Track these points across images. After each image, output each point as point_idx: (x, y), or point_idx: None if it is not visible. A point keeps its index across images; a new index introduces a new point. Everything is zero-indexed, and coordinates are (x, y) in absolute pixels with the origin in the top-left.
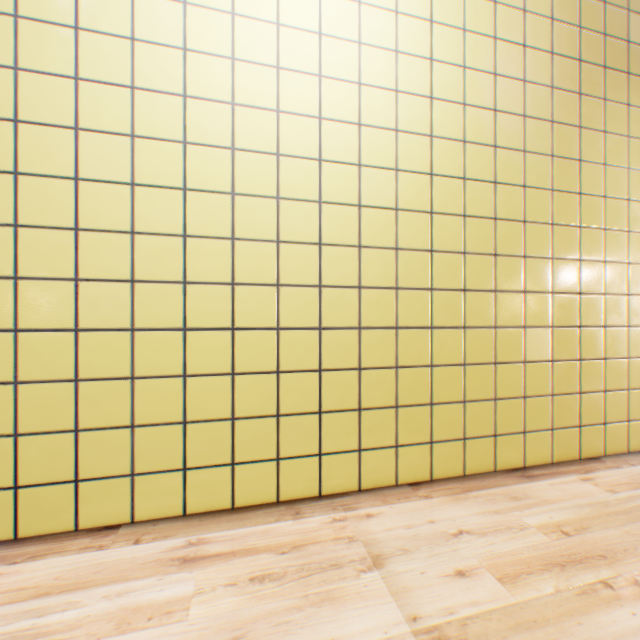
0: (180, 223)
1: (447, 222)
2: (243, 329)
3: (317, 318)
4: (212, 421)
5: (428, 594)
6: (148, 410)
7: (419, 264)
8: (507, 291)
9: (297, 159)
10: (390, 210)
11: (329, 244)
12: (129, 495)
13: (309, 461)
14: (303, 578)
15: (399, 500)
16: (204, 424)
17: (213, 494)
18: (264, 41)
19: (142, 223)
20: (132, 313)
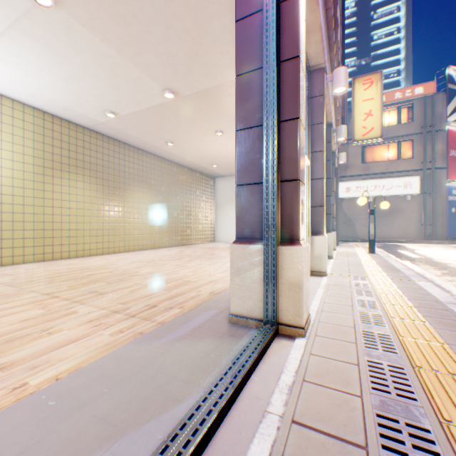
0: None
1: None
2: None
3: None
4: None
5: None
6: None
7: None
8: (20, 221)
9: None
10: None
11: None
12: None
13: None
14: None
15: None
16: None
17: None
18: None
19: None
20: None
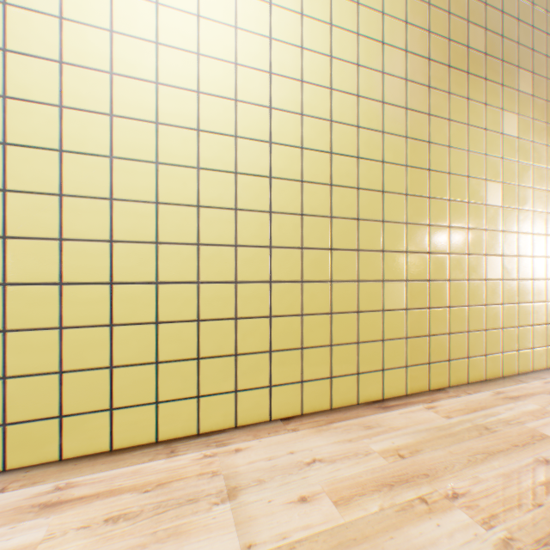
0: (56, 183)
1: (316, 190)
2: (122, 283)
3: (196, 273)
4: (90, 370)
5: (269, 521)
6: (22, 361)
7: (291, 226)
8: (369, 250)
9: (176, 128)
10: (265, 178)
11: (207, 206)
12: (1, 444)
13: (188, 403)
14: (157, 515)
15: (269, 434)
16: (82, 373)
17: (91, 438)
18: (143, 17)
19: (15, 181)
20: (4, 268)
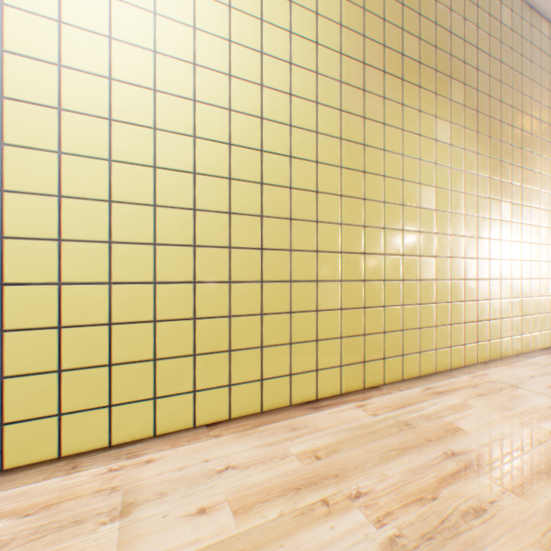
0: None
1: (246, 188)
2: (16, 284)
3: (107, 273)
4: None
5: (156, 539)
6: None
7: (218, 224)
8: (302, 250)
9: (84, 116)
10: (188, 173)
11: (121, 202)
12: None
13: (98, 413)
14: (30, 542)
15: (189, 442)
16: None
17: None
18: None
19: None
20: None
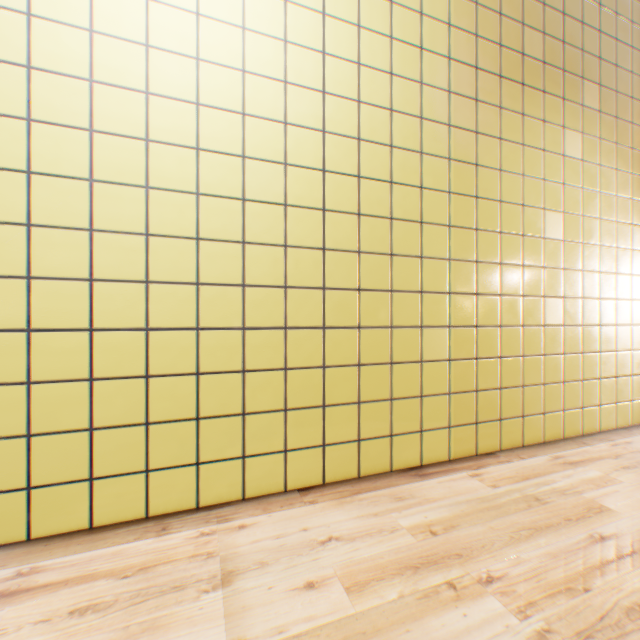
0: (23, 210)
1: (341, 220)
2: (105, 330)
3: (195, 318)
4: (65, 433)
5: (265, 612)
6: None
7: (311, 262)
8: (404, 291)
9: (171, 146)
10: (279, 205)
11: (209, 239)
12: None
13: (185, 471)
14: (134, 606)
15: (282, 508)
16: (55, 436)
17: (66, 514)
18: (131, 15)
19: None
20: None
